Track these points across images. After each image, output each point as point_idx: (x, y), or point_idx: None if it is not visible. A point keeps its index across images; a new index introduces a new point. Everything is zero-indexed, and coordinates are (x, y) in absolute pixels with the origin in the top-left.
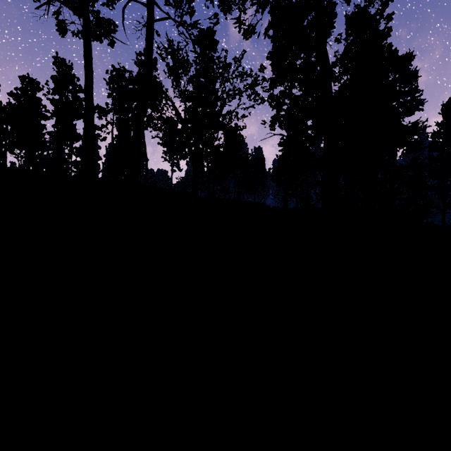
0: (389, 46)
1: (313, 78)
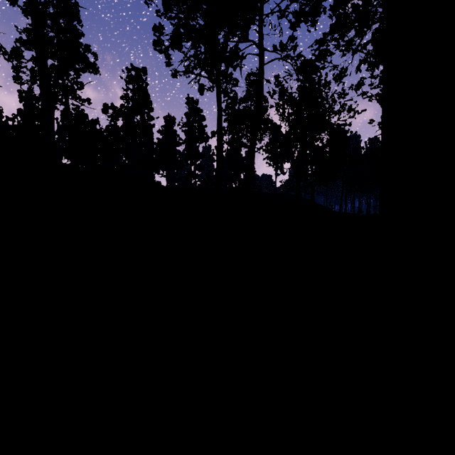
0: None
1: None
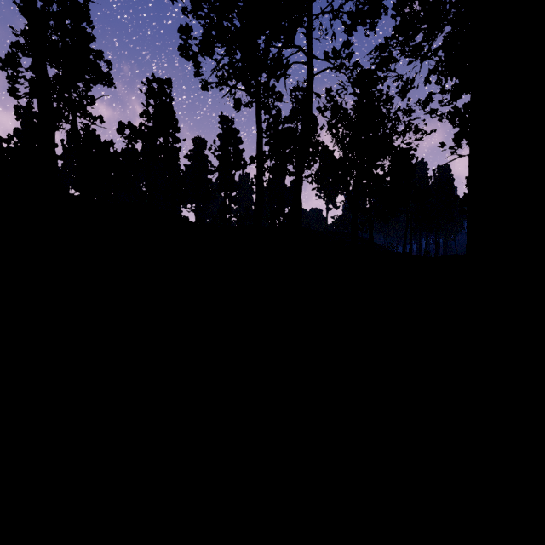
0: None
1: None
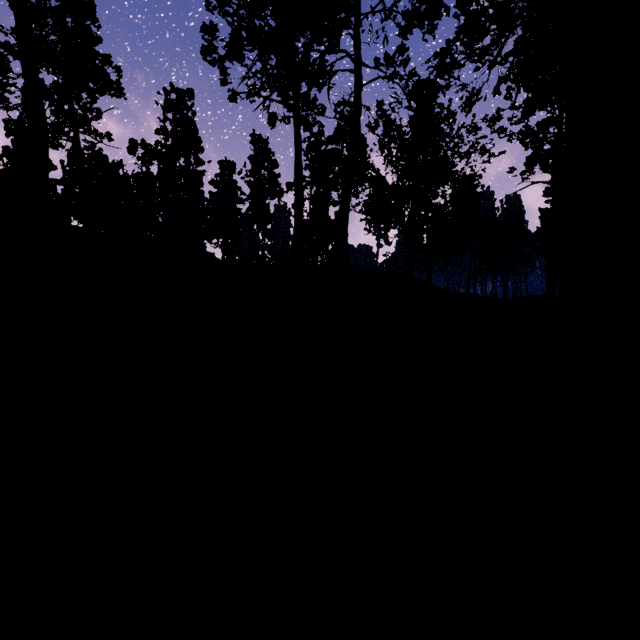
0: None
1: None
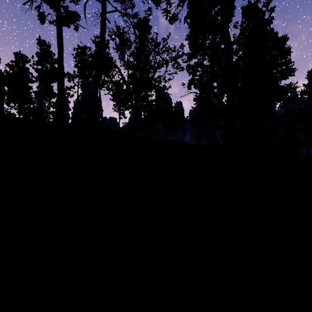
0: (271, 30)
1: (218, 53)
